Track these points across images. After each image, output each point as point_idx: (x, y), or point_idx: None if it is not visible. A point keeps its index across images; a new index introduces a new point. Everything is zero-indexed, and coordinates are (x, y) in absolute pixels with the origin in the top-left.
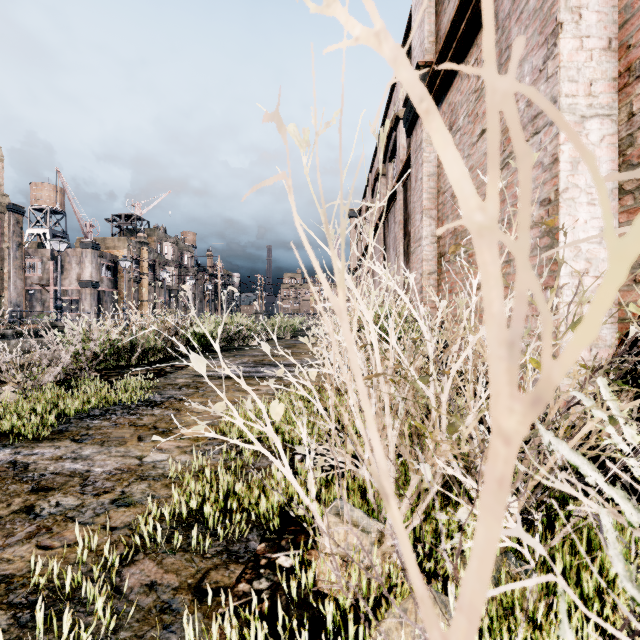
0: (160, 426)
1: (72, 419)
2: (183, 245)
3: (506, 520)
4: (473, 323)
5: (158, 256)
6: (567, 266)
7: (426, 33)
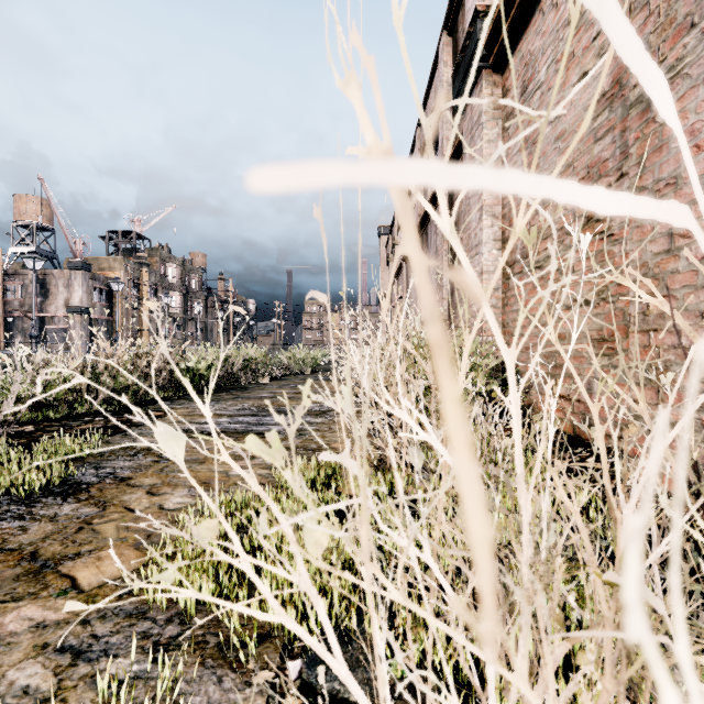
0: (45, 551)
1: None
2: (190, 267)
3: None
4: None
5: (161, 279)
6: None
7: None
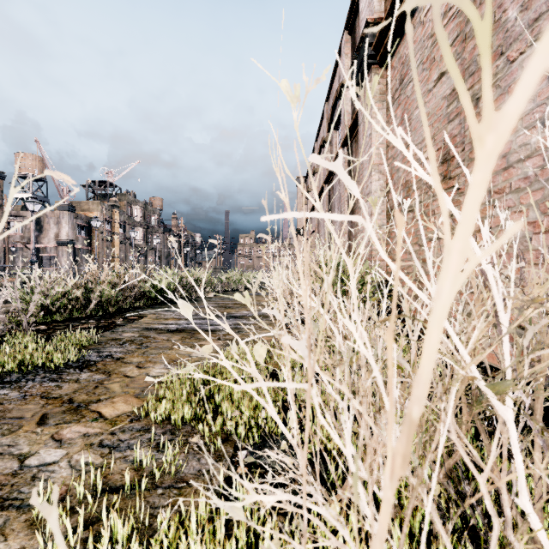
0: (77, 398)
1: None
2: (151, 208)
3: None
4: None
5: (128, 218)
6: None
7: None
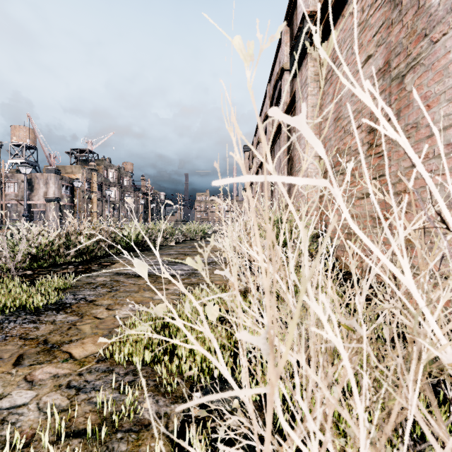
0: (51, 339)
1: None
2: (123, 171)
3: None
4: None
5: (105, 179)
6: None
7: None
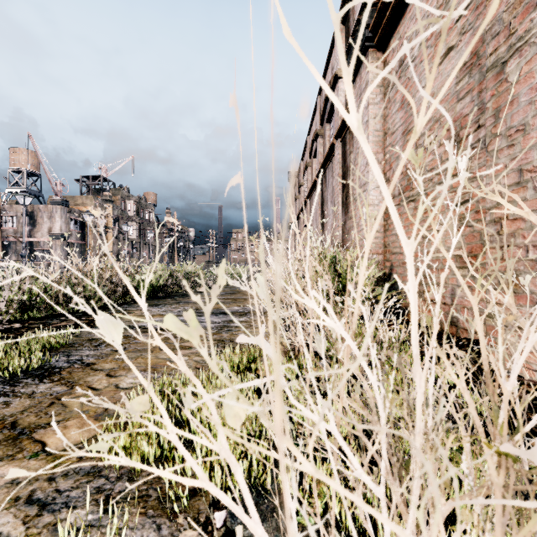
0: (22, 421)
1: None
2: (144, 203)
3: None
4: None
5: (122, 212)
6: None
7: None
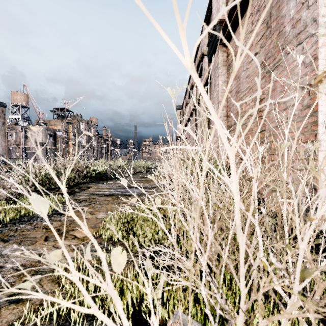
0: (62, 229)
1: (8, 224)
2: (91, 124)
3: (317, 325)
4: (286, 164)
5: (77, 130)
6: (323, 127)
7: (220, 4)
